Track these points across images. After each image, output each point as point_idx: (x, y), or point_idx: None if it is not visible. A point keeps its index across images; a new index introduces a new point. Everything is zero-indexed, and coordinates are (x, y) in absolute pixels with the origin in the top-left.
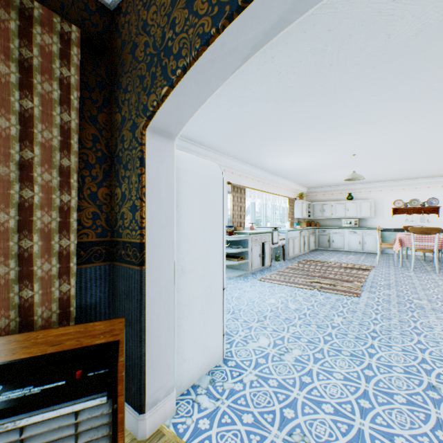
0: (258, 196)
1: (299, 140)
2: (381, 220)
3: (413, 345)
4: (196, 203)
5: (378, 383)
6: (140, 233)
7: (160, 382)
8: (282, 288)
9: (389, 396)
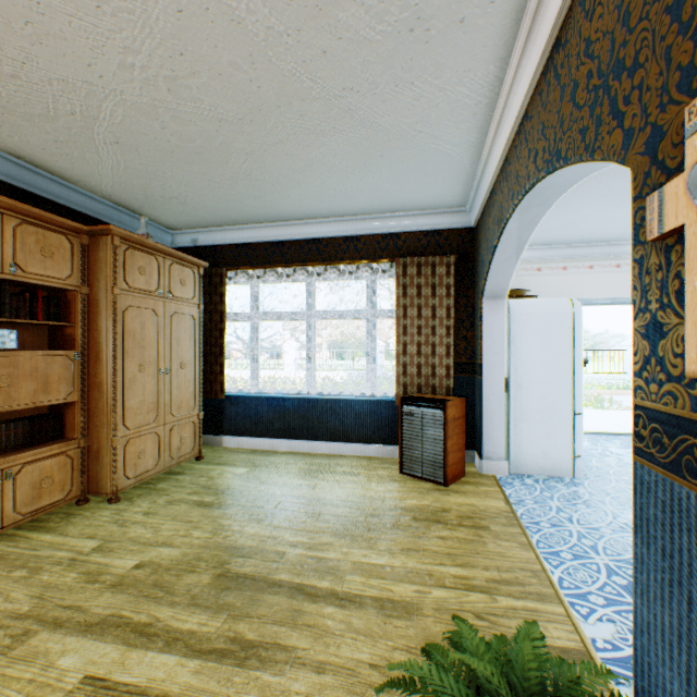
0: None
1: None
2: None
3: None
4: (534, 338)
5: None
6: (479, 358)
7: (493, 449)
8: None
9: None
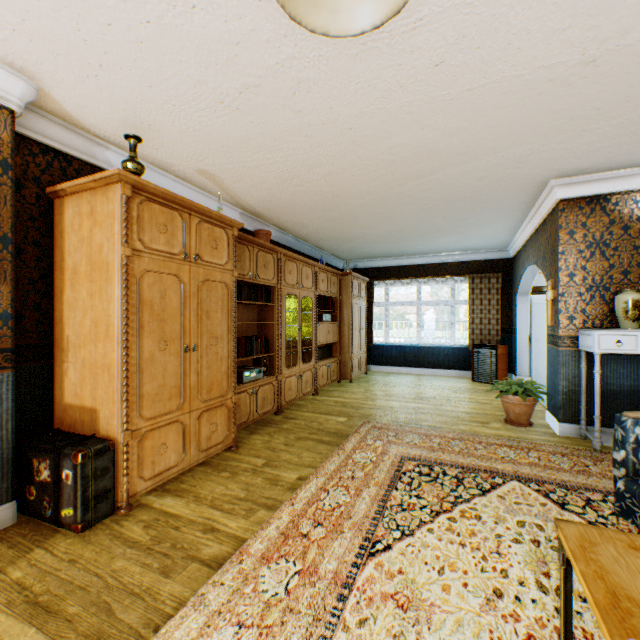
0: None
1: None
2: None
3: None
4: (544, 315)
5: None
6: (514, 325)
7: (522, 371)
8: None
9: None
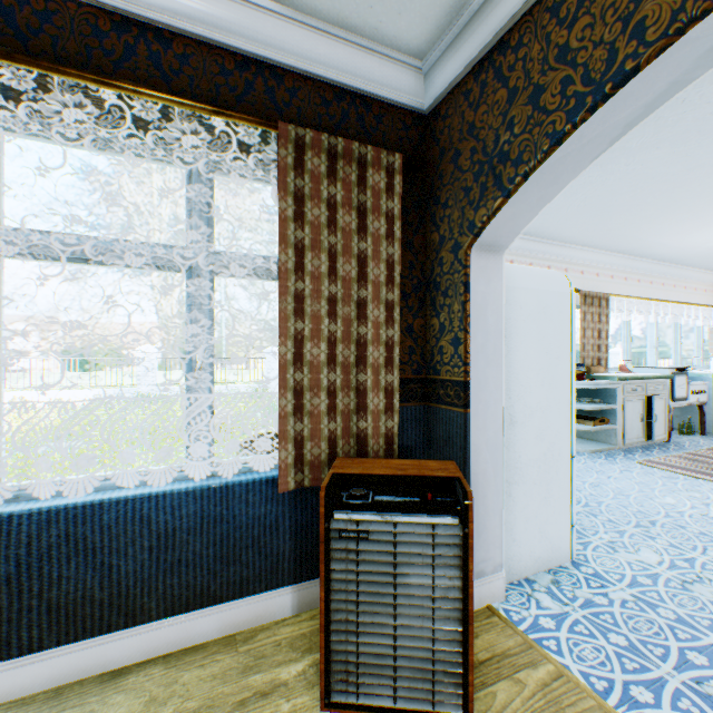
0: (637, 310)
1: None
2: None
3: None
4: (530, 332)
5: None
6: (464, 370)
7: (486, 552)
8: (693, 483)
9: None
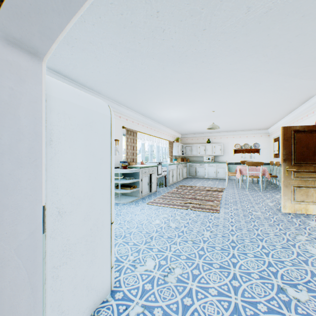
0: (147, 139)
1: (177, 96)
2: (227, 157)
3: (260, 251)
4: (79, 139)
5: (244, 294)
6: None
7: None
8: (165, 209)
9: (254, 306)
